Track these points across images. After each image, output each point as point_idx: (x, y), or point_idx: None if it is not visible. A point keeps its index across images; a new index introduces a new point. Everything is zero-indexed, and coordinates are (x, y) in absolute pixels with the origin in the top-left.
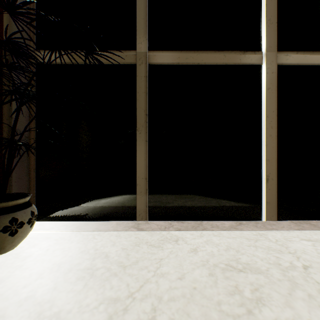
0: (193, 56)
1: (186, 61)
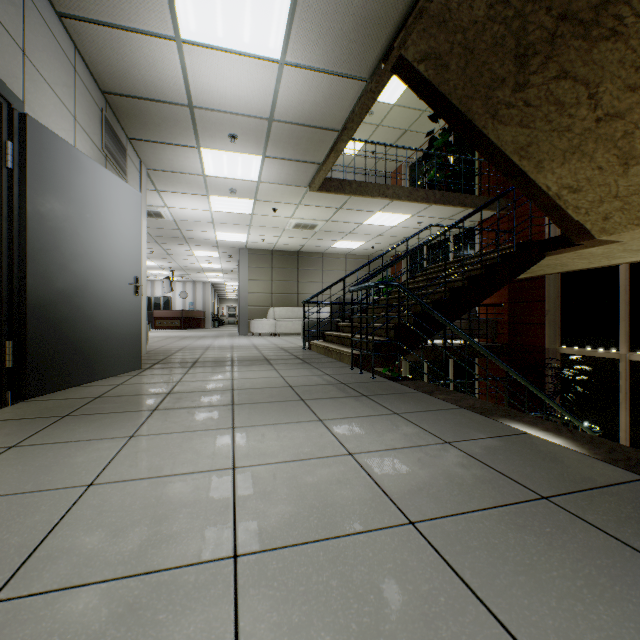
0: None
1: None
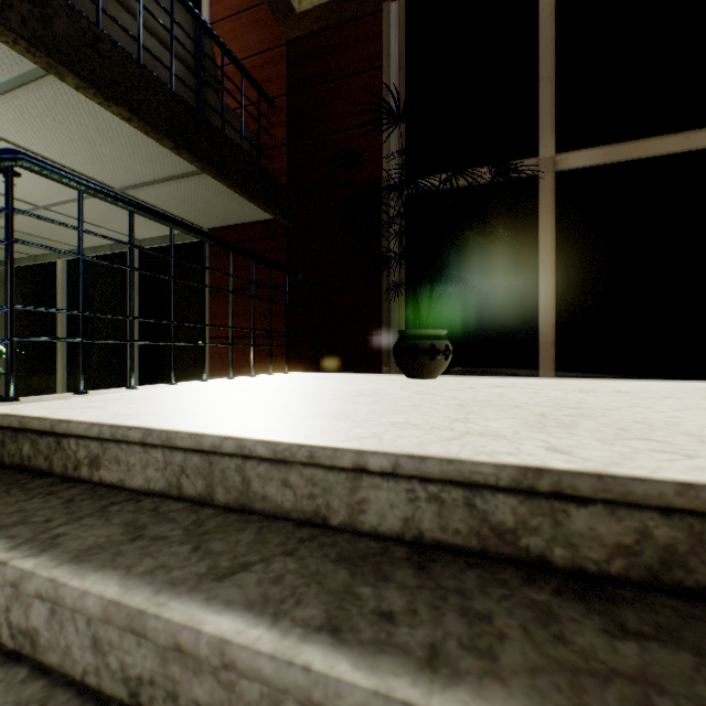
0: (628, 149)
1: (617, 158)
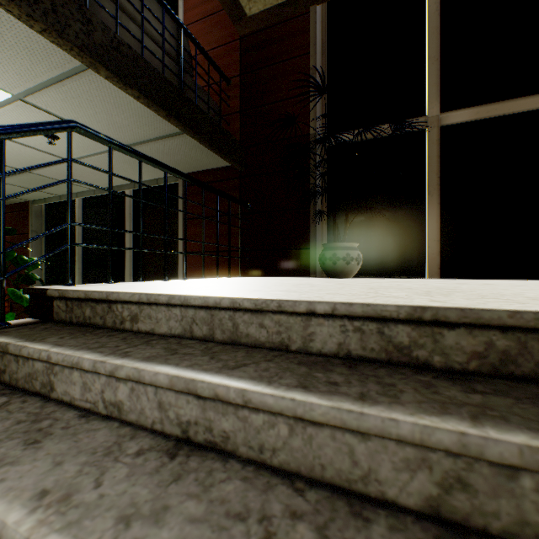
0: (495, 108)
1: (487, 115)
